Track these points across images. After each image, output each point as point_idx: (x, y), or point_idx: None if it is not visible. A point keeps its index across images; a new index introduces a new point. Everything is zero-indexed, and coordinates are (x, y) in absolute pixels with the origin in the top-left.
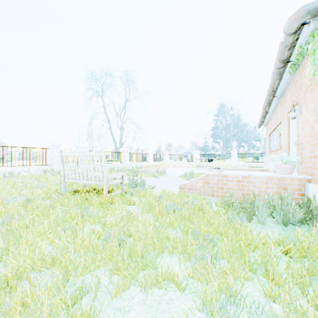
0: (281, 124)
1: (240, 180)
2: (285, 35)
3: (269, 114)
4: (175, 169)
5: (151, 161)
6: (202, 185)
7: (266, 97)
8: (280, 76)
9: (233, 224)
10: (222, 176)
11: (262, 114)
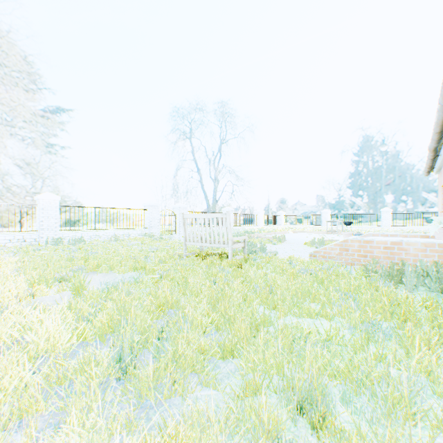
0: None
1: (388, 247)
2: None
3: (441, 156)
4: (296, 235)
5: (261, 225)
6: (338, 252)
7: (432, 136)
8: None
9: (375, 285)
10: (364, 242)
11: (428, 157)
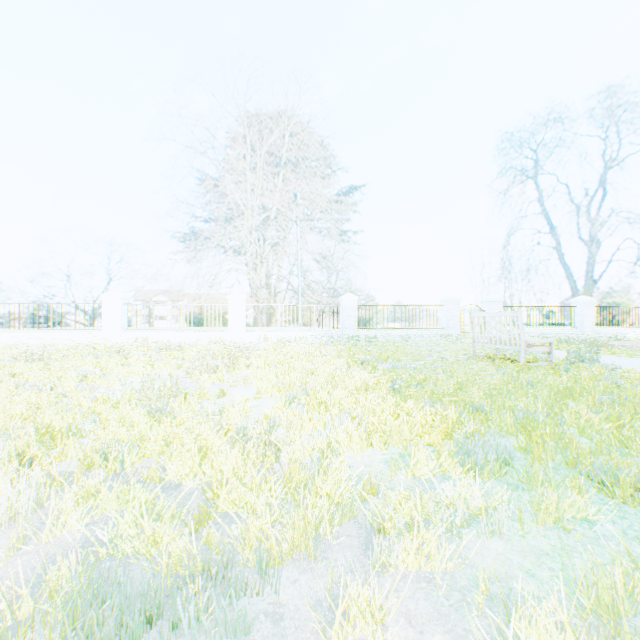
0: None
1: None
2: None
3: None
4: None
5: None
6: None
7: None
8: None
9: None
10: None
11: None
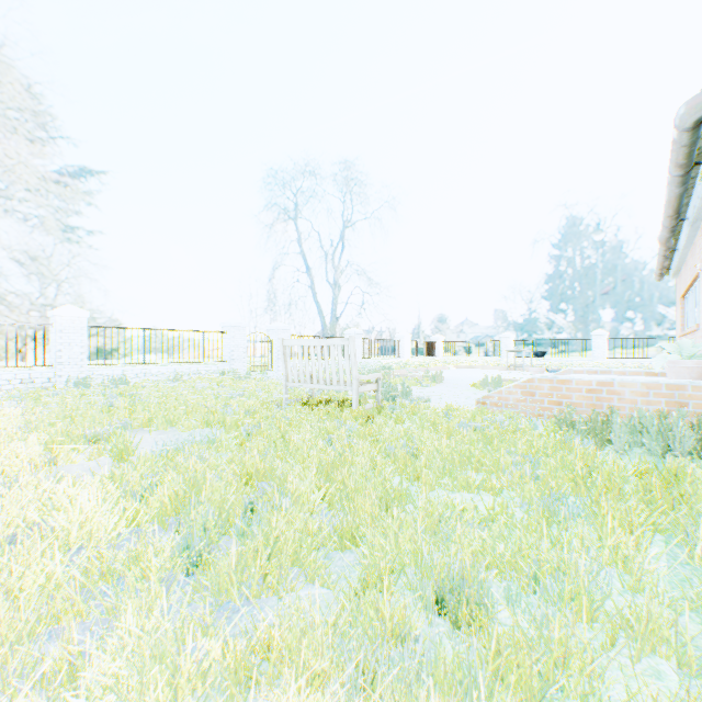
0: (700, 277)
1: (593, 389)
2: (678, 131)
3: (678, 251)
4: (460, 372)
5: (407, 356)
6: (520, 397)
7: (663, 222)
8: (690, 184)
9: (568, 445)
10: (558, 382)
11: (660, 253)
